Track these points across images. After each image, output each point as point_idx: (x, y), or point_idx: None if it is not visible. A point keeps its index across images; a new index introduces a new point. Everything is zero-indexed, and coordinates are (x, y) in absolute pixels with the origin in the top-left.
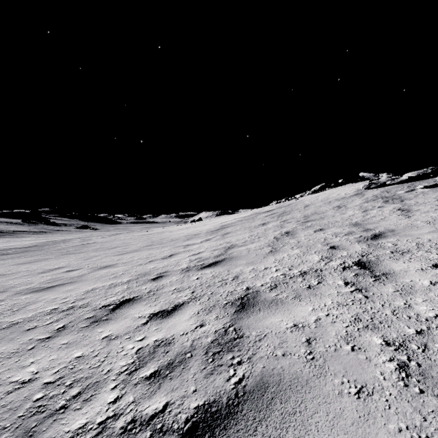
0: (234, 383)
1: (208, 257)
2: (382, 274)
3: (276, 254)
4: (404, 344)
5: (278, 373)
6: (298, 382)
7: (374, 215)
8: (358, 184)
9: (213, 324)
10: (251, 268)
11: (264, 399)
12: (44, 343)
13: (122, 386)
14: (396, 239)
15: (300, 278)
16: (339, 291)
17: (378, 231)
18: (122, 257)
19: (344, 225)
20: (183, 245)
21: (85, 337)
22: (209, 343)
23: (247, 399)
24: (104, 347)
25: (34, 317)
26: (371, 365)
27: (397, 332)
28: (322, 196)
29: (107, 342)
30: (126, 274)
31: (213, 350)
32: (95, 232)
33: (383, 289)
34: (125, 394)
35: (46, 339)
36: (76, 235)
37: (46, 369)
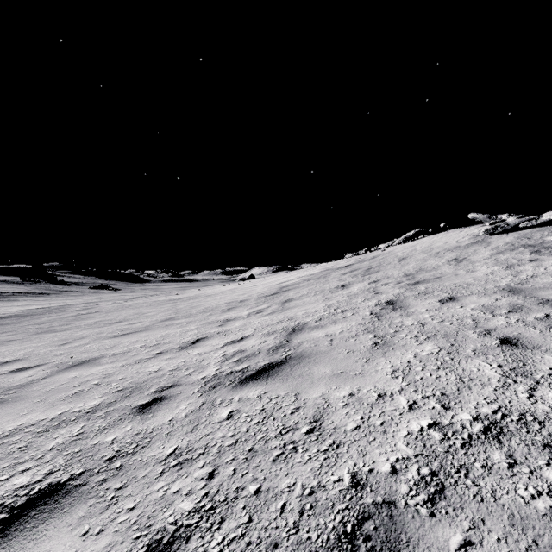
0: None
1: (256, 351)
2: None
3: (389, 354)
4: None
5: None
6: None
7: (535, 274)
8: (469, 229)
9: None
10: (347, 392)
11: None
12: None
13: None
14: None
15: (496, 452)
16: None
17: None
18: (119, 342)
19: (490, 291)
20: (221, 320)
21: None
22: None
23: None
24: None
25: None
26: None
27: None
28: (421, 246)
29: None
30: (100, 387)
31: None
32: (114, 293)
33: None
34: None
35: None
36: (88, 298)
37: None
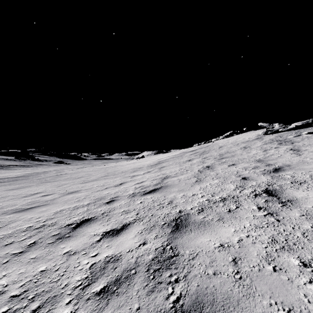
0: (173, 302)
1: (149, 185)
2: (287, 201)
3: (200, 184)
4: None
5: (211, 292)
6: (230, 303)
7: (273, 154)
8: (257, 131)
9: (154, 242)
10: (182, 194)
11: None
12: (17, 257)
13: (75, 301)
14: (293, 172)
15: (221, 203)
16: (255, 214)
17: (277, 166)
18: (85, 185)
19: (250, 161)
20: (130, 176)
21: (50, 252)
22: (150, 260)
23: None
24: (64, 262)
25: (13, 234)
26: (294, 286)
27: (311, 253)
28: (232, 140)
29: (67, 257)
30: (87, 198)
31: (154, 267)
32: (67, 166)
33: (291, 213)
34: (77, 310)
35: (18, 253)
36: (54, 168)
37: (14, 283)
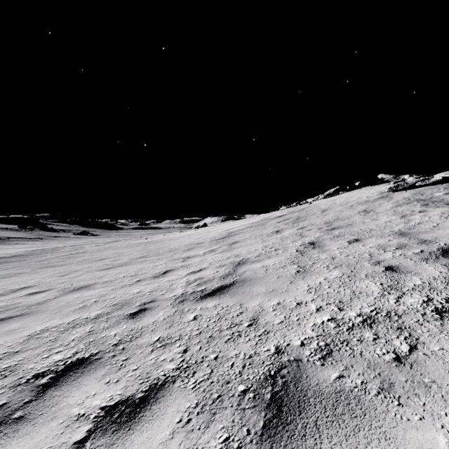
0: None
1: (211, 278)
2: None
3: (307, 278)
4: None
5: None
6: None
7: (421, 222)
8: (378, 187)
9: None
10: (275, 302)
11: None
12: None
13: None
14: None
15: (367, 333)
16: None
17: (443, 244)
18: (106, 273)
19: (386, 234)
20: (183, 257)
21: None
22: None
23: None
24: None
25: None
26: None
27: None
28: (340, 200)
29: None
30: (99, 303)
31: None
32: (94, 238)
33: None
34: None
35: None
36: (74, 242)
37: None
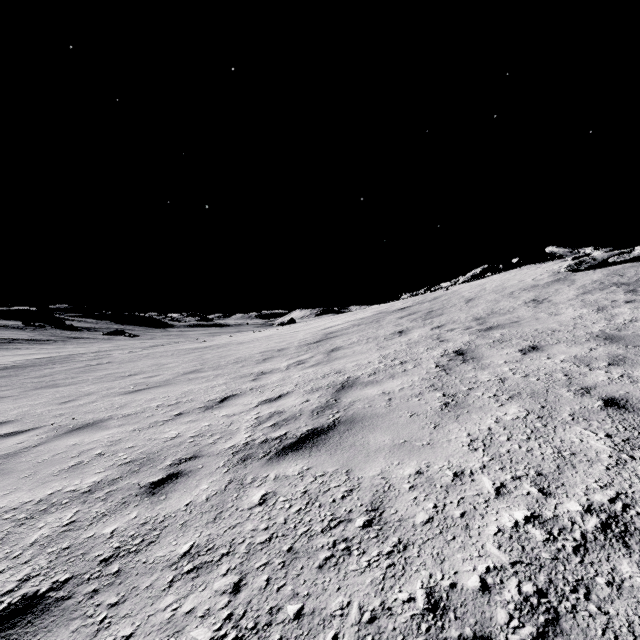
0: None
1: (297, 413)
2: None
3: (464, 418)
4: None
5: None
6: None
7: (634, 318)
8: (547, 265)
9: None
10: (413, 469)
11: None
12: None
13: None
14: None
15: (625, 562)
16: None
17: None
18: (131, 400)
19: (582, 339)
20: (254, 373)
21: None
22: None
23: None
24: None
25: None
26: None
27: None
28: (491, 284)
29: None
30: (104, 458)
31: None
32: (132, 340)
33: None
34: None
35: None
36: (101, 346)
37: None
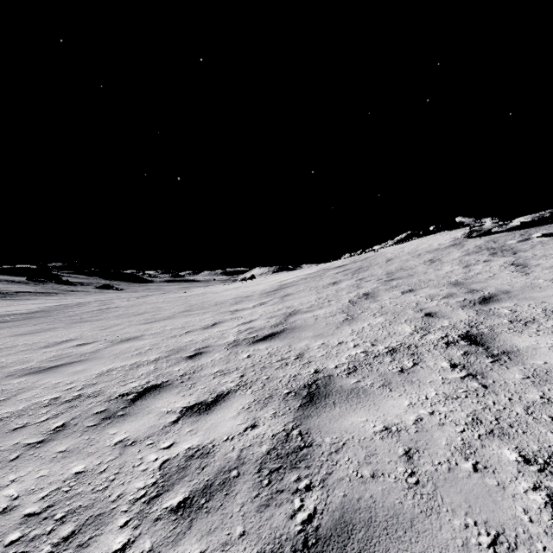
0: (301, 522)
1: (263, 327)
2: (502, 353)
3: (353, 324)
4: (551, 462)
5: (367, 506)
6: (397, 524)
7: (480, 272)
8: (454, 232)
9: (270, 424)
10: (320, 343)
11: (348, 551)
12: (34, 450)
13: (136, 522)
14: (514, 303)
15: (387, 358)
16: (445, 376)
17: (487, 293)
18: (150, 326)
19: (441, 285)
20: (231, 310)
21: (91, 442)
22: (263, 454)
23: (321, 551)
24: (116, 457)
25: (26, 411)
26: (507, 495)
27: (538, 441)
28: (409, 248)
29: (120, 450)
30: (154, 350)
31: (270, 466)
32: (119, 293)
33: (507, 374)
34: (139, 537)
35: (37, 443)
36: (96, 297)
37: (30, 492)
